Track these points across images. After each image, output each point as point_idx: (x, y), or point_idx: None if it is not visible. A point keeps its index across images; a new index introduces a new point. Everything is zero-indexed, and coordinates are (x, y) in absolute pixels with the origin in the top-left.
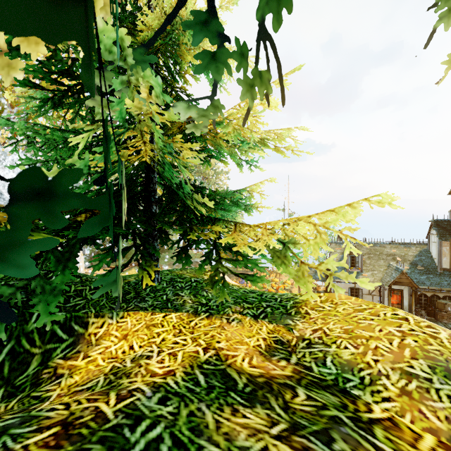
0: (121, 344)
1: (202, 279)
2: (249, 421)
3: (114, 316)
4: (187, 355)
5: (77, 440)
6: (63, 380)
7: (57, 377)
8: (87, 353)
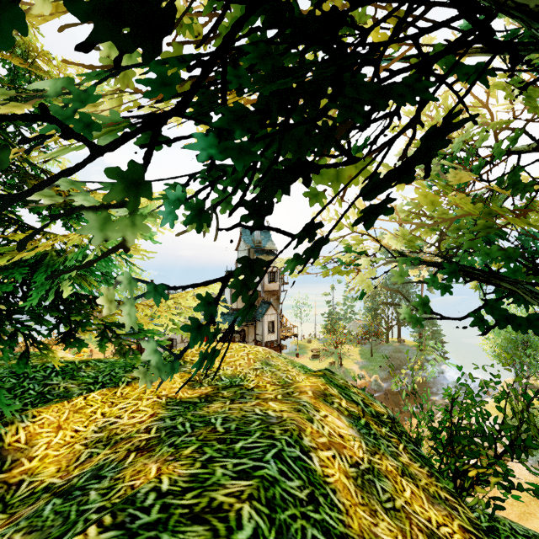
0: (63, 434)
1: (62, 361)
2: (216, 406)
3: (24, 419)
4: (150, 405)
5: (157, 444)
6: (34, 479)
7: (17, 484)
8: (30, 456)
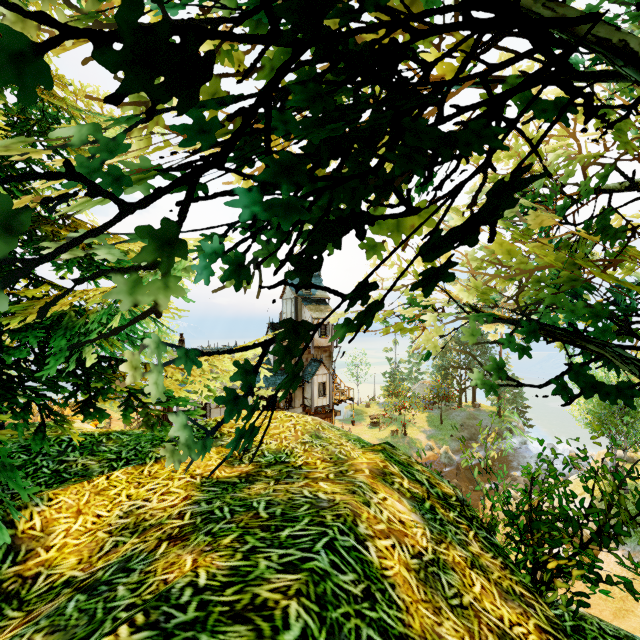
0: (83, 520)
1: (80, 434)
2: (259, 487)
3: (39, 502)
4: (183, 486)
5: (192, 532)
6: (52, 572)
7: (34, 578)
8: (46, 545)
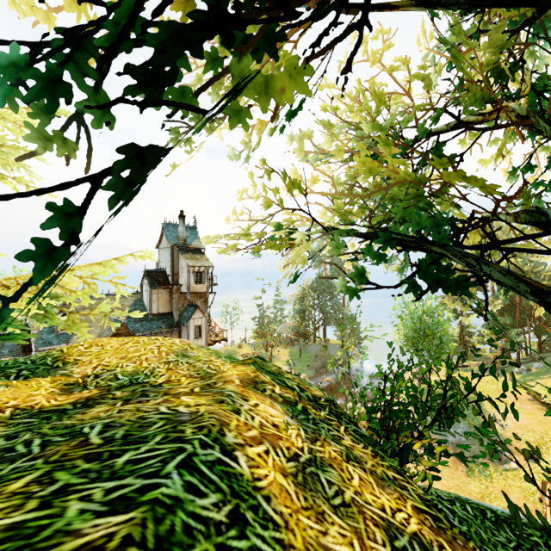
0: None
1: None
2: (99, 410)
3: None
4: None
5: None
6: None
7: None
8: None
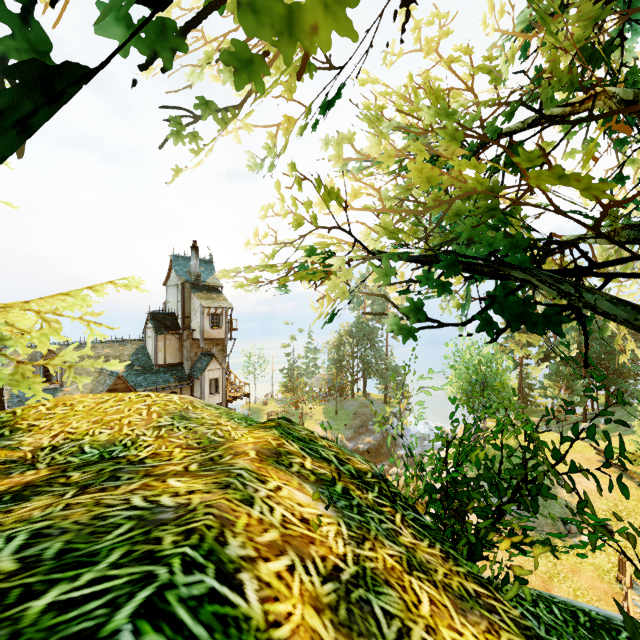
0: None
1: None
2: (34, 506)
3: None
4: None
5: None
6: None
7: None
8: None
